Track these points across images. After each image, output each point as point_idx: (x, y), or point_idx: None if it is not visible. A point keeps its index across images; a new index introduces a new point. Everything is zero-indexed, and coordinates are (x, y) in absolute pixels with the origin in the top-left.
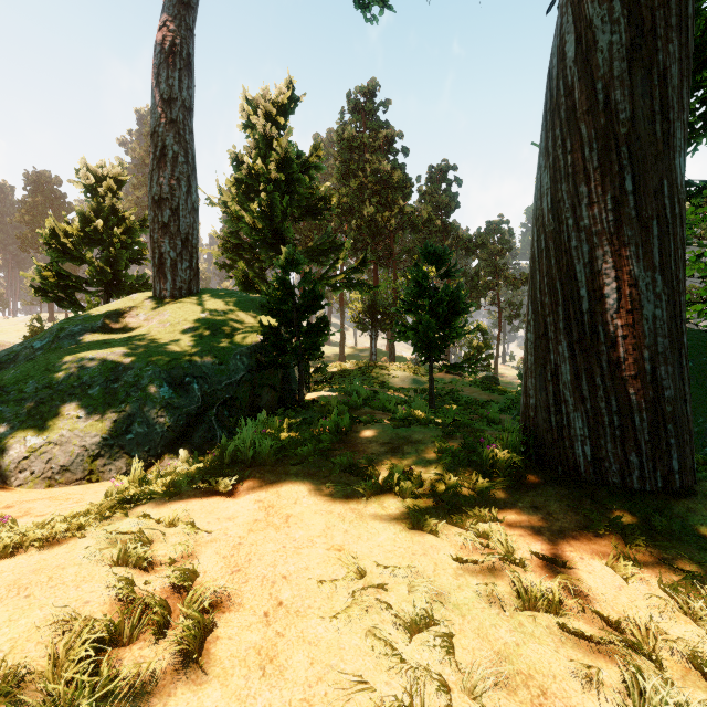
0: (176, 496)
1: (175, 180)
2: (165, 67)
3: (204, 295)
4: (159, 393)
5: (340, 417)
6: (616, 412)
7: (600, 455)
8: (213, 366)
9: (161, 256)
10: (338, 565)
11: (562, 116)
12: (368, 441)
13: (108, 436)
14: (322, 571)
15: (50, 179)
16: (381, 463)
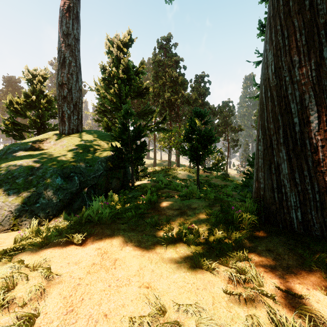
0: (47, 245)
1: (70, 74)
2: (65, 18)
3: (85, 132)
4: (55, 182)
5: (152, 194)
6: (318, 192)
7: (307, 218)
8: (86, 167)
9: (63, 113)
10: (146, 301)
11: (281, 17)
12: (167, 208)
13: (25, 205)
14: (133, 308)
15: (15, 80)
16: (174, 221)
